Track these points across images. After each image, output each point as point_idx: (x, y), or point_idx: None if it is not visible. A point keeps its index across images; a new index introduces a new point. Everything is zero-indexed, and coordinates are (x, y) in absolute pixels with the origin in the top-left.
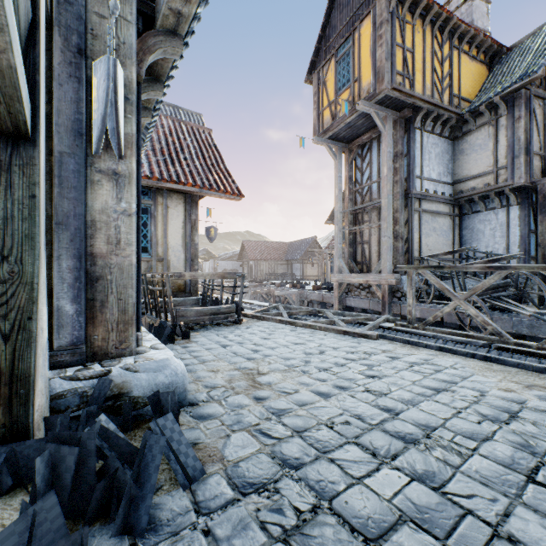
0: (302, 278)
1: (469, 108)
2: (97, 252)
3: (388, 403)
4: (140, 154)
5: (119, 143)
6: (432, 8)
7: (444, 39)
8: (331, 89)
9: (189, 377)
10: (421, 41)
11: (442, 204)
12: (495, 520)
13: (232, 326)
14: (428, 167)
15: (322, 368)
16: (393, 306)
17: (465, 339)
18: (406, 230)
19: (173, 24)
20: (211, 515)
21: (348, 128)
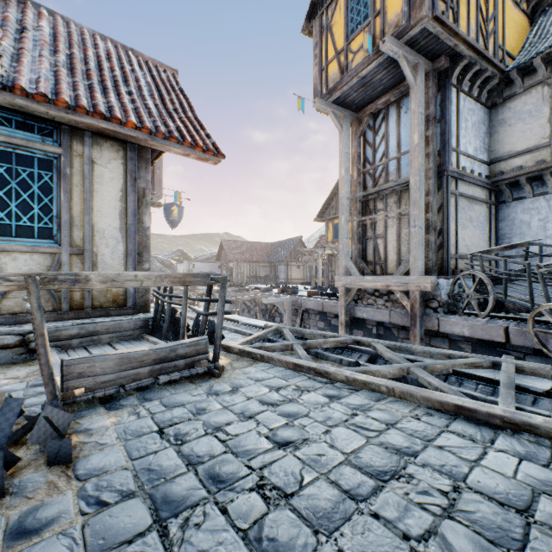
0: (286, 281)
1: (517, 64)
2: None
3: None
4: None
5: None
6: None
7: None
8: (339, 33)
9: None
10: None
11: (478, 188)
12: None
13: (201, 383)
14: (465, 139)
15: None
16: (426, 320)
17: None
18: (439, 219)
19: None
20: None
21: (361, 86)
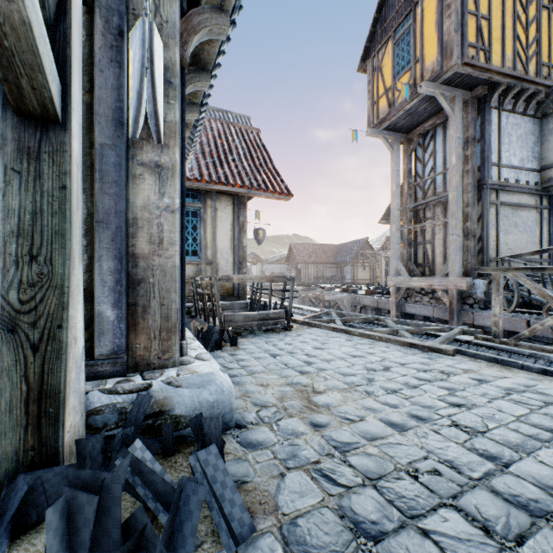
0: (352, 282)
1: None
2: (139, 252)
3: (489, 446)
4: (184, 146)
5: (157, 125)
6: None
7: None
8: (388, 74)
9: (237, 391)
10: (500, 4)
11: (525, 195)
12: None
13: (281, 332)
14: (508, 152)
15: (390, 389)
16: (463, 314)
17: None
18: (479, 227)
19: None
20: None
21: (407, 115)
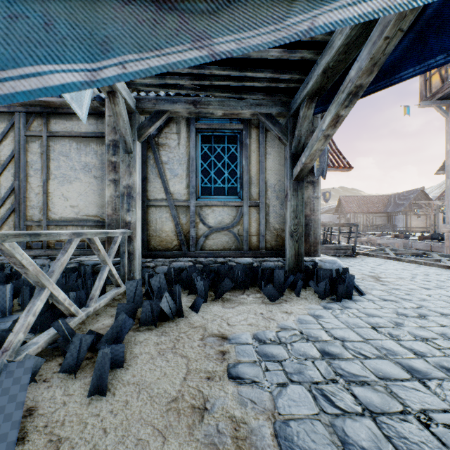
0: (405, 230)
1: None
2: (306, 214)
3: None
4: None
5: (325, 175)
6: None
7: None
8: None
9: None
10: None
11: None
12: None
13: (349, 258)
14: None
15: (425, 280)
16: None
17: None
18: None
19: None
20: (373, 301)
21: None
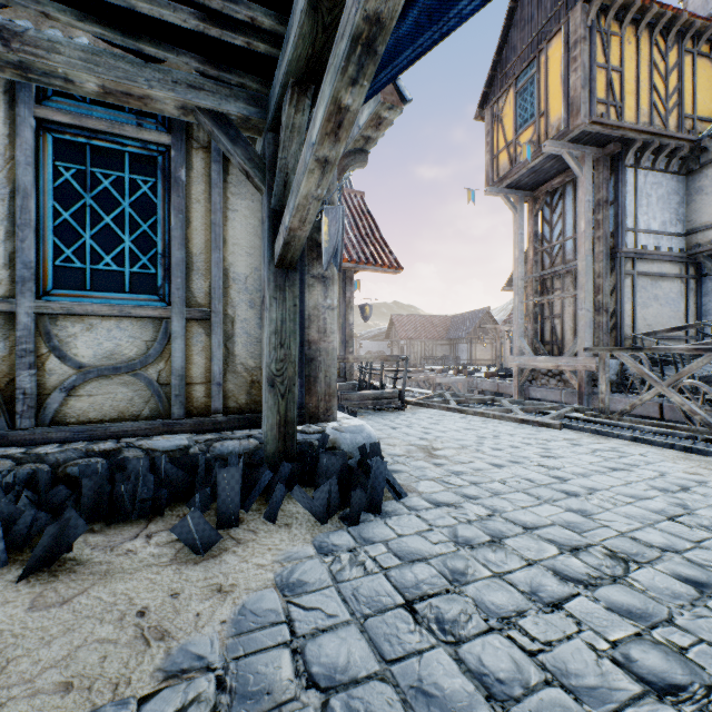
0: (470, 363)
1: (709, 132)
2: (311, 339)
3: (559, 474)
4: None
5: (340, 262)
6: (648, 10)
7: (670, 44)
8: (509, 126)
9: None
10: (634, 54)
11: (668, 263)
12: (624, 531)
13: (395, 412)
14: (646, 216)
15: (496, 448)
16: (594, 399)
17: (667, 430)
18: (613, 300)
19: (362, 144)
20: (418, 511)
21: (532, 173)
